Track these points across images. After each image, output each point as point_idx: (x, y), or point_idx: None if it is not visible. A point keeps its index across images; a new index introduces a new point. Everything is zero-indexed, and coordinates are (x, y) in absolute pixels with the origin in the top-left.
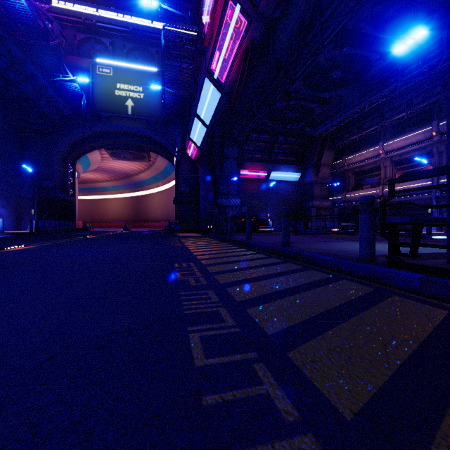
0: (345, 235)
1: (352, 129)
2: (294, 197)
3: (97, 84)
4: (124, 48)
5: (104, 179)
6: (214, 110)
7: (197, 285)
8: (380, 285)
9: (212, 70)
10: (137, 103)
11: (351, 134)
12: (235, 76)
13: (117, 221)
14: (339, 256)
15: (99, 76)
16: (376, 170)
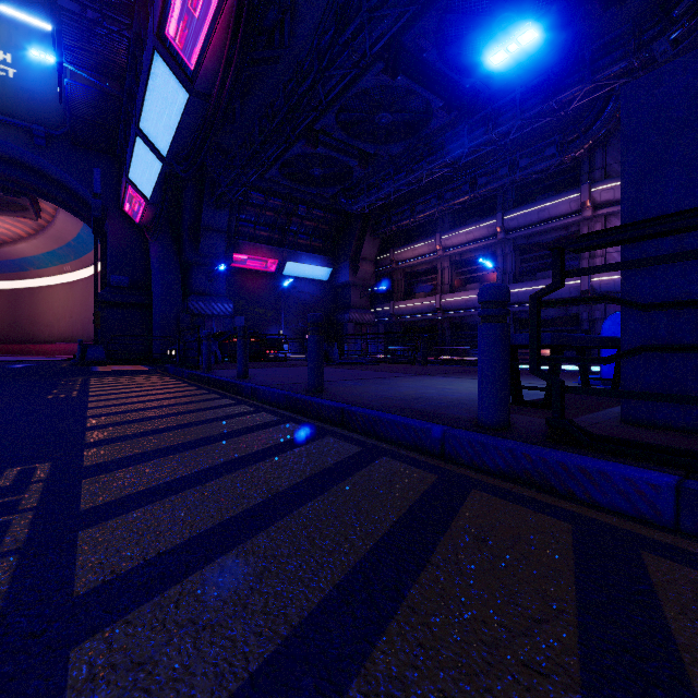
0: (402, 365)
1: (403, 209)
2: (322, 306)
3: None
4: None
5: None
6: (176, 126)
7: None
8: (564, 504)
9: (169, 38)
10: None
11: (401, 217)
12: (218, 62)
13: None
14: (431, 415)
15: None
16: (432, 273)
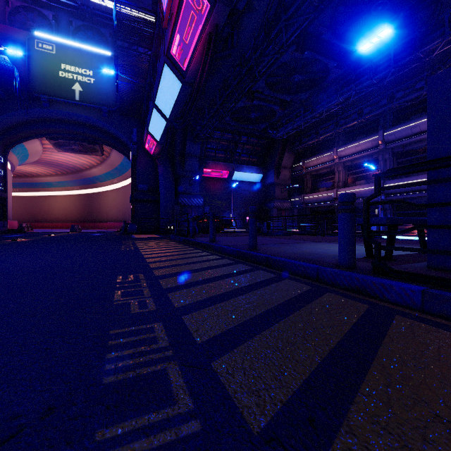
0: (307, 236)
1: (310, 133)
2: (256, 198)
3: (35, 61)
4: (70, 24)
5: (48, 173)
6: (174, 101)
7: (141, 312)
8: (371, 299)
9: (172, 56)
10: (86, 88)
11: (309, 139)
12: (198, 65)
13: (64, 221)
14: (314, 261)
15: (38, 52)
16: (331, 174)
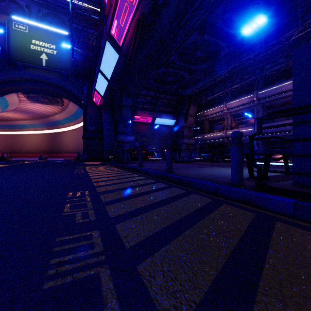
0: (206, 162)
1: (208, 92)
2: (171, 137)
3: (13, 37)
4: (39, 12)
5: (23, 118)
6: (113, 67)
7: (83, 222)
8: (256, 209)
9: (112, 35)
10: (51, 57)
11: (207, 96)
12: (130, 42)
13: (35, 152)
14: (213, 180)
15: (15, 31)
16: (222, 120)
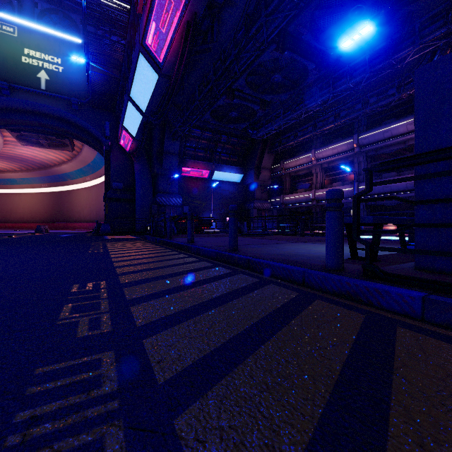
0: (287, 236)
1: (289, 135)
2: (236, 199)
3: None
4: (35, 7)
5: (11, 169)
6: (150, 94)
7: (90, 336)
8: (365, 307)
9: (148, 45)
10: (54, 76)
11: (288, 140)
12: (175, 57)
13: (29, 222)
14: (299, 263)
15: None
16: (309, 175)
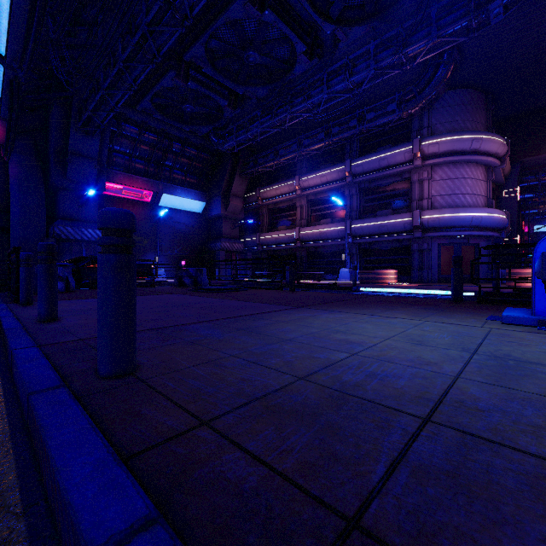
0: (270, 292)
1: (268, 153)
2: (196, 235)
3: None
4: None
5: None
6: (8, 13)
7: None
8: None
9: None
10: None
11: (266, 160)
12: None
13: None
14: None
15: None
16: (292, 209)
